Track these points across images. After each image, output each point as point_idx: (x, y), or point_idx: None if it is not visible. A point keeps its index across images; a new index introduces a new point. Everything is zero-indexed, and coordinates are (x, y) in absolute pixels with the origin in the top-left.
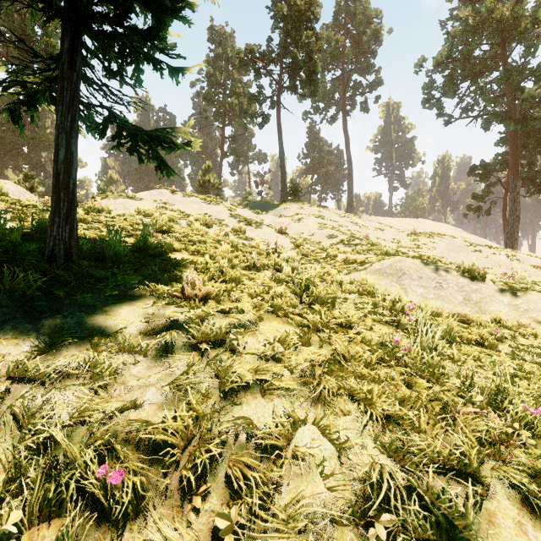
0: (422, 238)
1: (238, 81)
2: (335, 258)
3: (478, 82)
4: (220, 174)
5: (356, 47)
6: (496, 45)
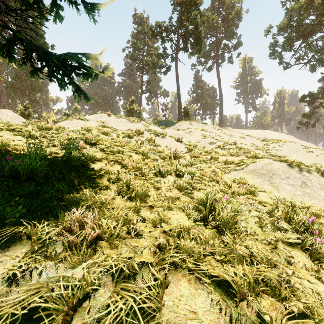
0: (271, 143)
1: (151, 47)
2: (217, 159)
3: (307, 40)
4: (140, 104)
5: (225, 23)
6: (320, 15)
